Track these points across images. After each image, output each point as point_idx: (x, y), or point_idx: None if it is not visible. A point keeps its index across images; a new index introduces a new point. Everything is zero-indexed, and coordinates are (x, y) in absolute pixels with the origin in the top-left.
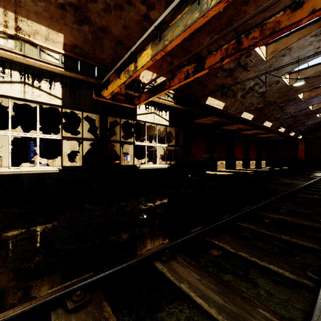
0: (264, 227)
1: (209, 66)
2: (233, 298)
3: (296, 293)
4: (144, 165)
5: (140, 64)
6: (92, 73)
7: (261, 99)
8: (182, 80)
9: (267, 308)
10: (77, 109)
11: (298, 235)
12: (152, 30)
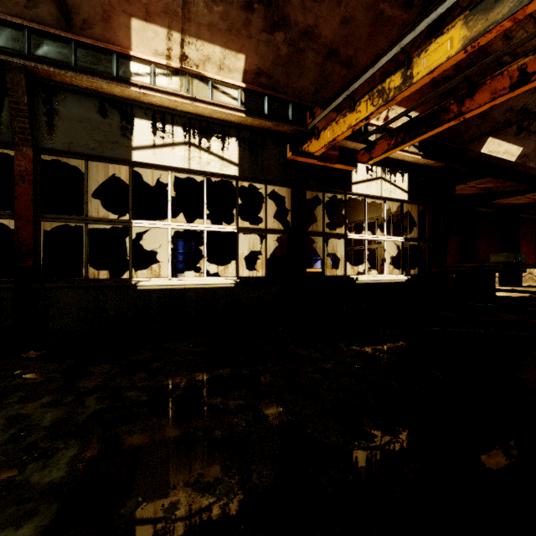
0: None
1: None
2: None
3: None
4: (364, 277)
5: (422, 68)
6: (285, 116)
7: None
8: (504, 92)
9: None
10: (260, 180)
11: None
12: None
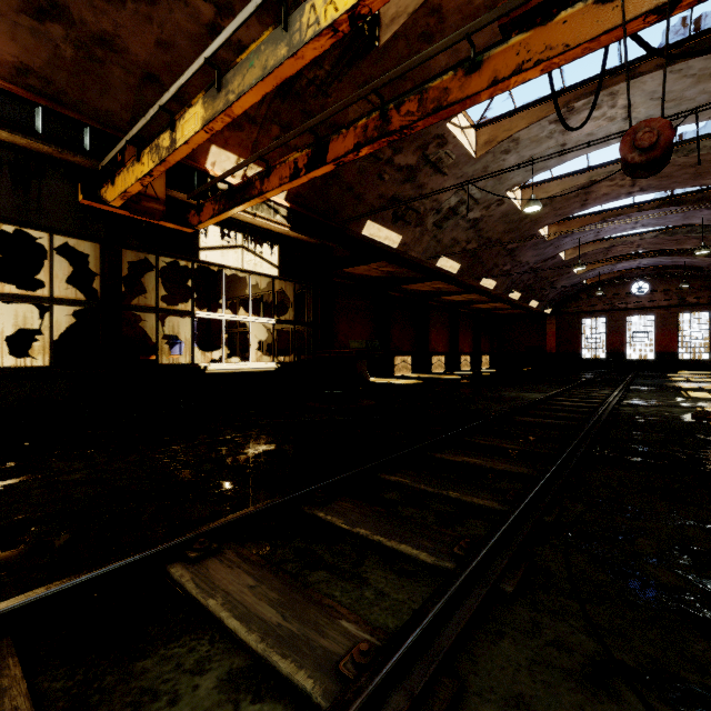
0: (426, 479)
1: (335, 158)
2: (304, 610)
3: (427, 586)
4: (218, 365)
5: (181, 136)
6: (77, 143)
7: (473, 232)
8: (286, 181)
9: (356, 618)
10: (37, 225)
11: (478, 490)
12: (202, 65)
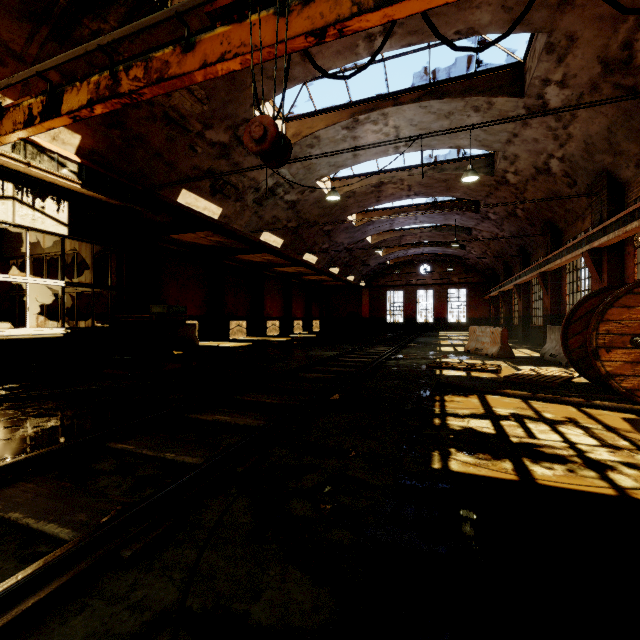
0: (155, 443)
1: (69, 110)
2: None
3: None
4: None
5: None
6: None
7: (292, 213)
8: (21, 127)
9: None
10: None
11: (199, 448)
12: None
